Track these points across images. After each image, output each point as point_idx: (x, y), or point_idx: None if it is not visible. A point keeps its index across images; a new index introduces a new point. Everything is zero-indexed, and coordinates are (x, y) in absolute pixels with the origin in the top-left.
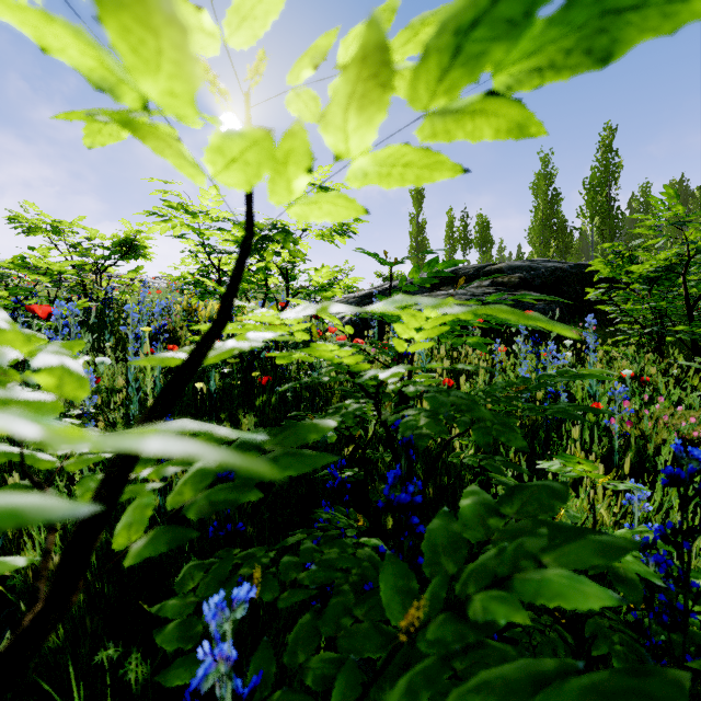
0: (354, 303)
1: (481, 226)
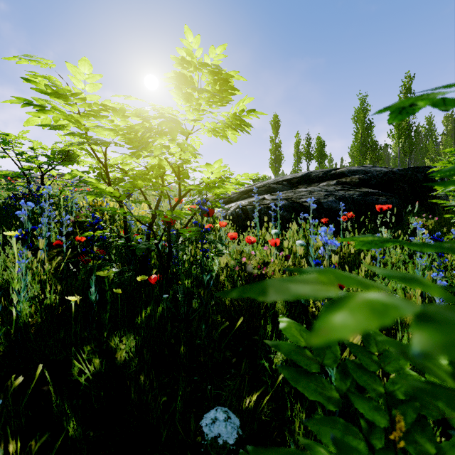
0: (235, 198)
1: (319, 144)
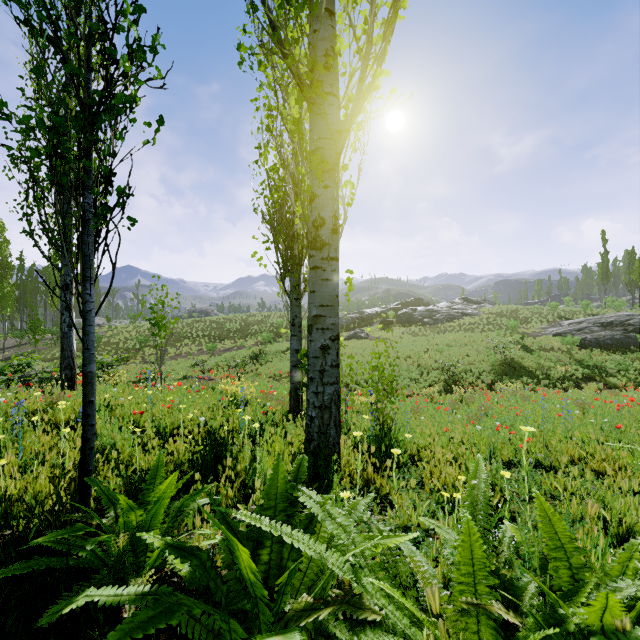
0: (574, 333)
1: None
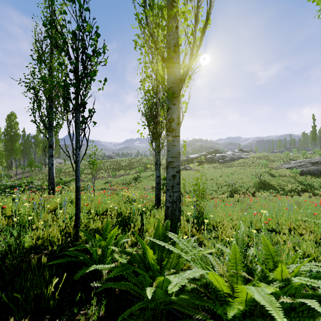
0: (297, 167)
1: None
